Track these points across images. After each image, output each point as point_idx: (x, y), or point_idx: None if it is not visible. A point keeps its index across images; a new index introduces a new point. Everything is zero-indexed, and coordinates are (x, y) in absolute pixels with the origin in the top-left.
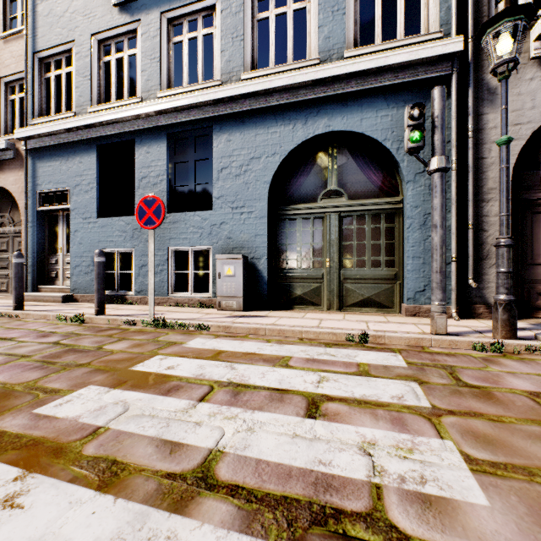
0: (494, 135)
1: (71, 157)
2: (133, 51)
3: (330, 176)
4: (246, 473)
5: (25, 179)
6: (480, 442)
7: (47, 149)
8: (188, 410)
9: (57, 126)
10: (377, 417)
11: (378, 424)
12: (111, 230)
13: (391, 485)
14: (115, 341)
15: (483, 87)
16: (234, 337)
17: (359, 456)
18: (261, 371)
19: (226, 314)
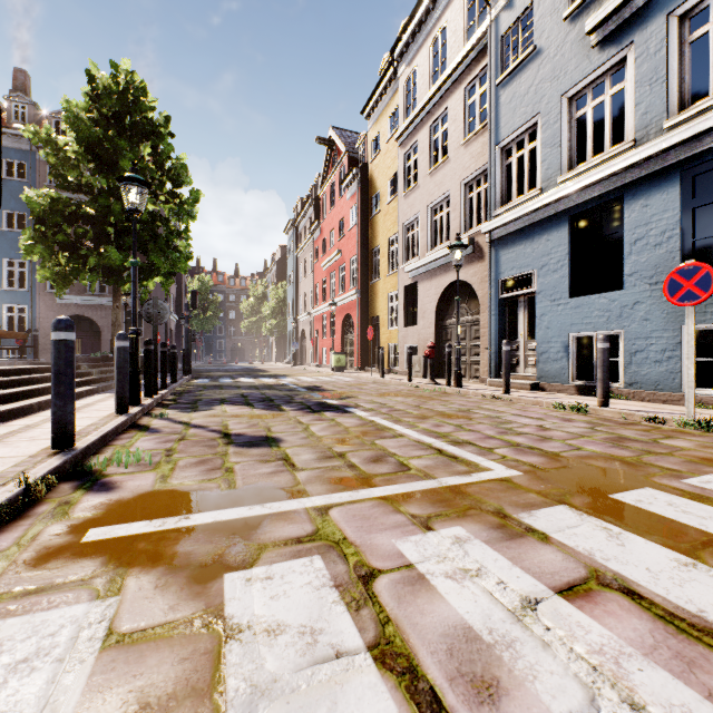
0: None
1: (536, 238)
2: (618, 86)
3: None
4: None
5: (489, 270)
6: None
7: (510, 235)
8: None
9: (524, 210)
10: None
11: None
12: (587, 310)
13: None
14: (664, 438)
15: None
16: None
17: None
18: None
19: None
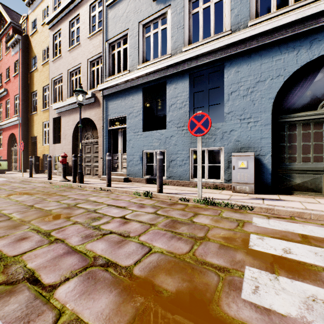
0: None
1: (127, 97)
2: (164, 26)
3: None
4: None
5: (102, 112)
6: None
7: (113, 94)
8: None
9: (121, 79)
10: None
11: None
12: (151, 138)
13: None
14: (194, 215)
15: None
16: (285, 219)
17: None
18: None
19: (246, 196)
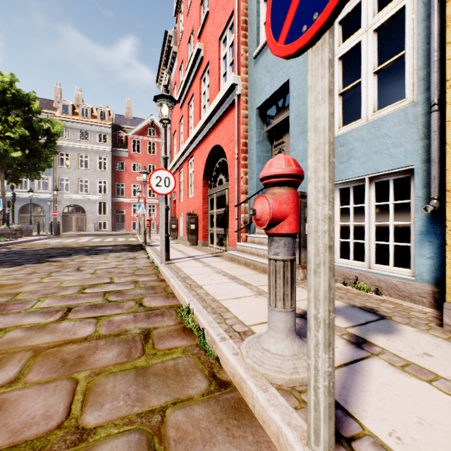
0: (60, 207)
1: None
2: None
3: (33, 209)
4: None
5: None
6: None
7: None
8: None
9: None
10: None
11: None
12: None
13: None
14: None
15: (58, 200)
16: None
17: None
18: None
19: None
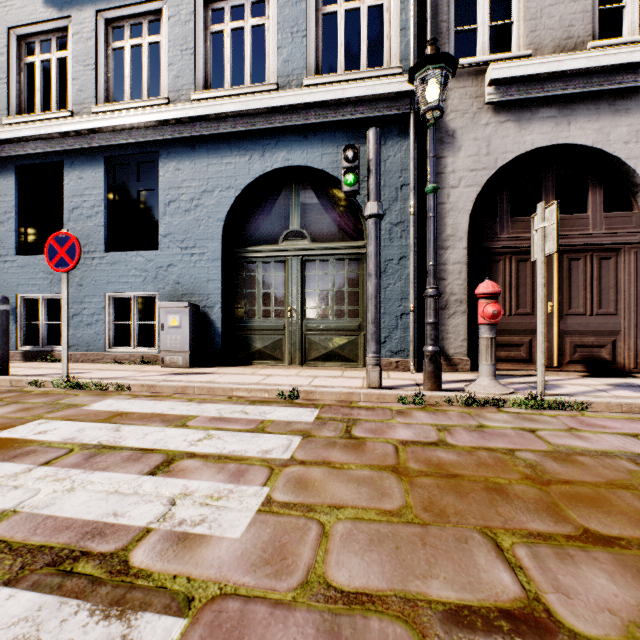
0: (453, 180)
1: None
2: (64, 53)
3: (293, 215)
4: (22, 529)
5: None
6: (297, 487)
7: None
8: (18, 474)
9: None
10: (222, 470)
11: (215, 477)
12: (33, 271)
13: (164, 528)
14: (0, 406)
15: (442, 129)
16: (155, 397)
17: (161, 506)
18: (147, 432)
19: (165, 372)
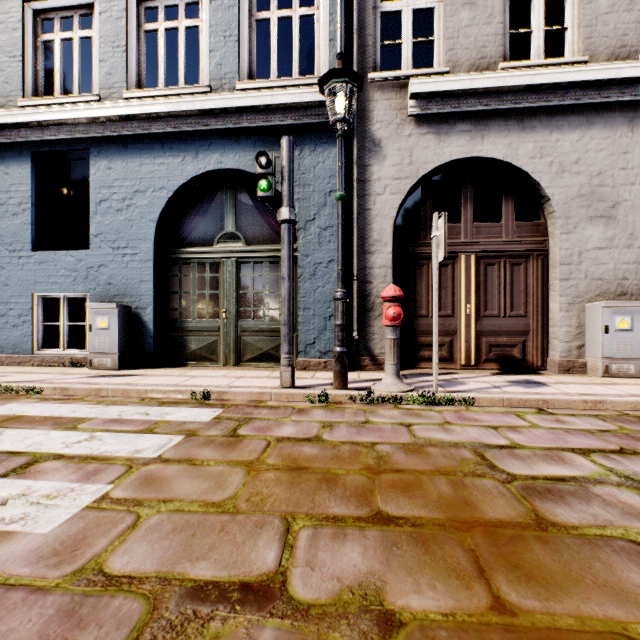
0: (379, 187)
1: None
2: None
3: (228, 217)
4: None
5: None
6: (142, 484)
7: None
8: None
9: None
10: (79, 470)
11: (66, 477)
12: None
13: None
14: None
15: (369, 138)
16: (64, 400)
17: None
18: (29, 435)
19: (90, 374)
